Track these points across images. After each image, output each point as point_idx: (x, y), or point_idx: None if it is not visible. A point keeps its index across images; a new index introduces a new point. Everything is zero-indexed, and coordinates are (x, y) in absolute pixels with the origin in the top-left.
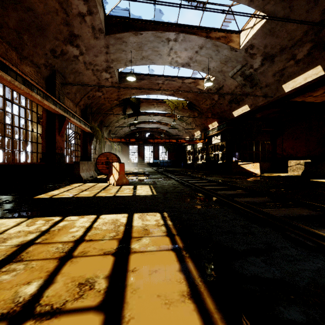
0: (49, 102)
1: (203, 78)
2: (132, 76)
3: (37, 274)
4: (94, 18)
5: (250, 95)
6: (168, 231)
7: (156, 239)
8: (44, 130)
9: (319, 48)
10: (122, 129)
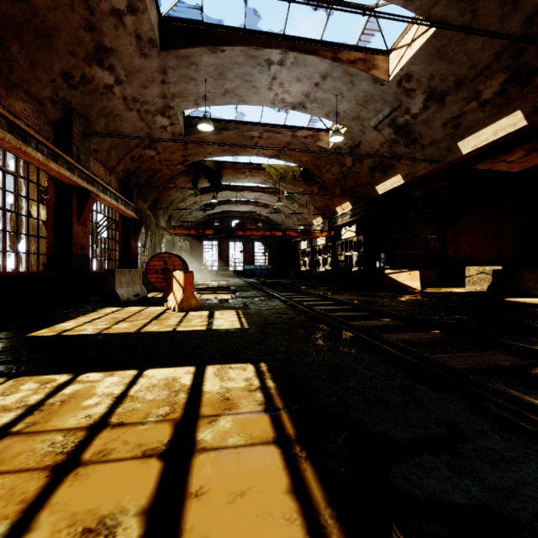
0: (60, 165)
1: (327, 129)
2: (207, 123)
3: (0, 509)
4: (140, 19)
5: (405, 159)
6: (267, 401)
7: (245, 420)
8: (51, 215)
9: (518, 82)
10: (191, 213)
